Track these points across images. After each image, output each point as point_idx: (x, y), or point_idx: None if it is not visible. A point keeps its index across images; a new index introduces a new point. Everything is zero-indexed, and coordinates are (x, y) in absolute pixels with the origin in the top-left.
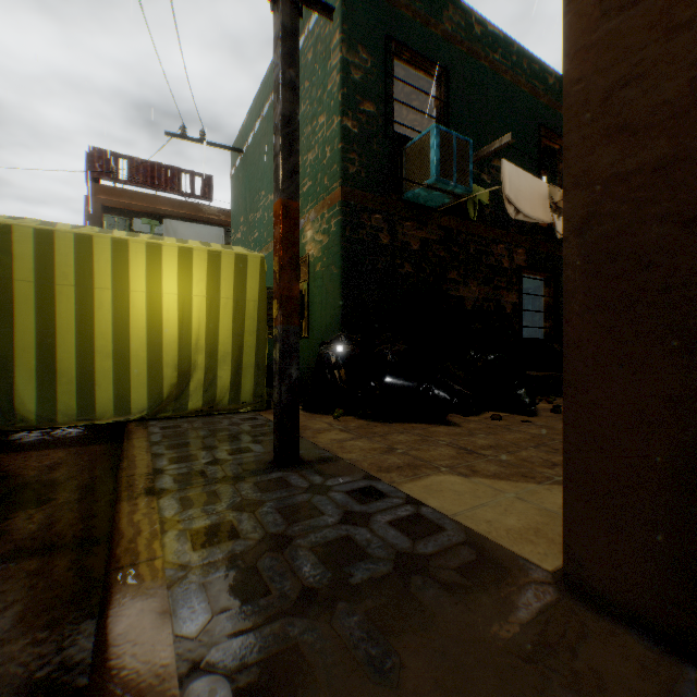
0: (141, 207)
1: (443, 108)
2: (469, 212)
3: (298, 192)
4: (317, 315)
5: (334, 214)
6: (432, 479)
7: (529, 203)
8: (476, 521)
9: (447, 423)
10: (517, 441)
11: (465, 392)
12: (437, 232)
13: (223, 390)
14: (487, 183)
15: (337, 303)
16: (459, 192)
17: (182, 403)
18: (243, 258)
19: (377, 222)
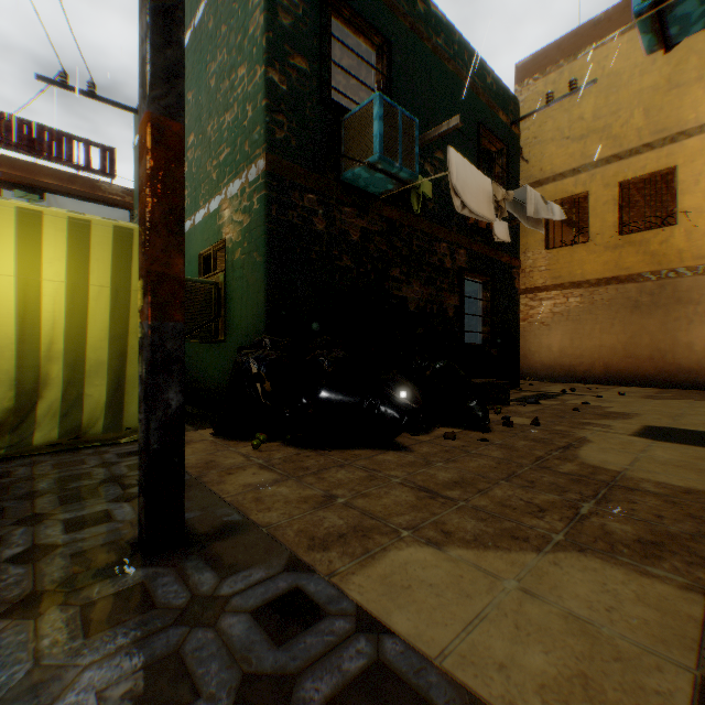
0: (14, 176)
1: (386, 84)
2: (413, 205)
3: (182, 108)
4: (236, 313)
5: (257, 187)
6: (393, 559)
7: (475, 198)
8: (481, 667)
9: (395, 446)
10: (484, 471)
11: (414, 406)
12: (379, 223)
13: (96, 413)
14: (430, 175)
15: (260, 298)
16: (404, 176)
17: (25, 435)
18: (127, 233)
19: (310, 203)
